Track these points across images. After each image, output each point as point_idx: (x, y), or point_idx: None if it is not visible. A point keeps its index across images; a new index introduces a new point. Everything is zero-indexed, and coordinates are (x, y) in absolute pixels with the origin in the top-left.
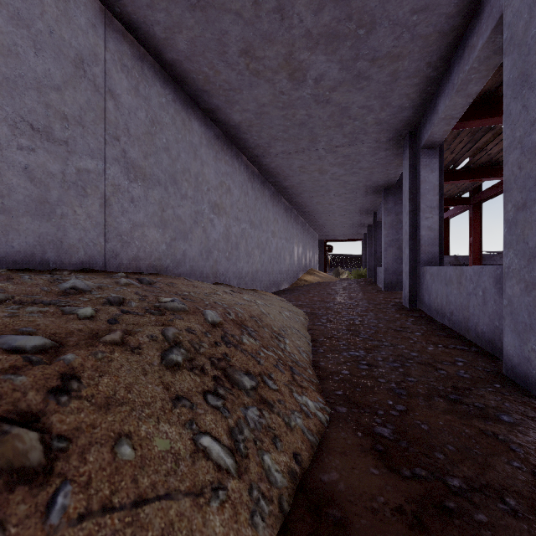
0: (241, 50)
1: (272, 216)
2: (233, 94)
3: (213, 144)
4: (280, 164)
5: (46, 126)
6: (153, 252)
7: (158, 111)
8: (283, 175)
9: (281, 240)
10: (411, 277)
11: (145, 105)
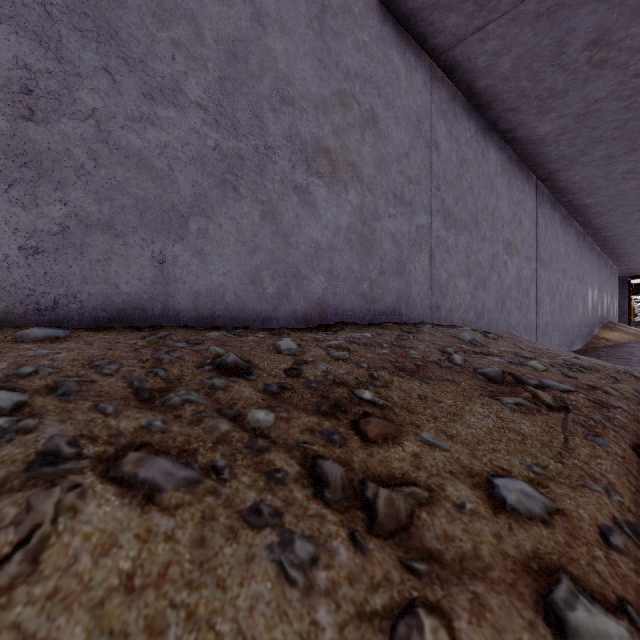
0: (588, 43)
1: (562, 249)
2: (551, 101)
3: (506, 170)
4: (590, 175)
5: (401, 191)
6: (461, 304)
7: (464, 149)
8: (588, 189)
9: (573, 281)
10: None
11: (455, 147)
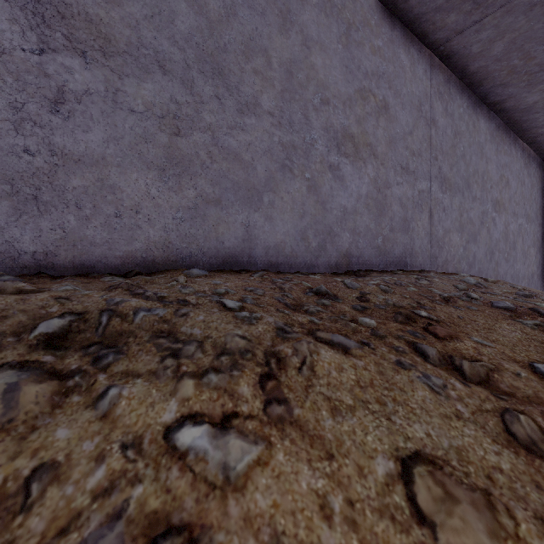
0: None
1: None
2: (540, 74)
3: (494, 137)
4: None
5: (406, 163)
6: (455, 255)
7: (458, 123)
8: None
9: None
10: None
11: (450, 122)
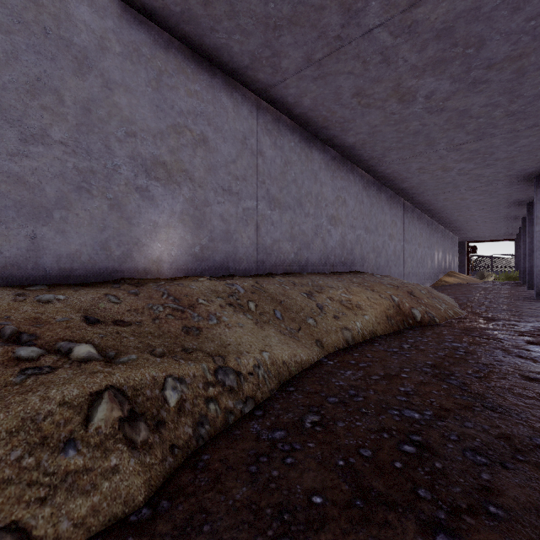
0: (417, 168)
1: (418, 232)
2: (406, 179)
3: (389, 201)
4: (428, 199)
5: (352, 224)
6: (371, 264)
7: (372, 199)
8: (429, 203)
9: (424, 249)
10: (538, 277)
11: (369, 199)
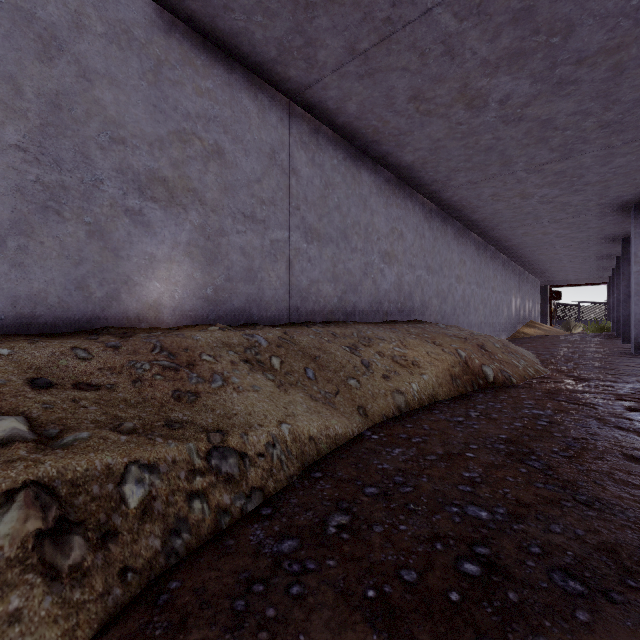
0: (490, 195)
1: (492, 273)
2: (477, 209)
3: (457, 235)
4: (504, 233)
5: (411, 262)
6: (434, 311)
7: (436, 232)
8: (505, 239)
9: (500, 294)
10: (636, 328)
11: (432, 233)
